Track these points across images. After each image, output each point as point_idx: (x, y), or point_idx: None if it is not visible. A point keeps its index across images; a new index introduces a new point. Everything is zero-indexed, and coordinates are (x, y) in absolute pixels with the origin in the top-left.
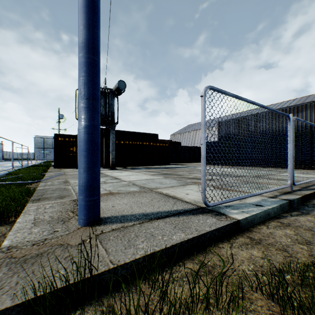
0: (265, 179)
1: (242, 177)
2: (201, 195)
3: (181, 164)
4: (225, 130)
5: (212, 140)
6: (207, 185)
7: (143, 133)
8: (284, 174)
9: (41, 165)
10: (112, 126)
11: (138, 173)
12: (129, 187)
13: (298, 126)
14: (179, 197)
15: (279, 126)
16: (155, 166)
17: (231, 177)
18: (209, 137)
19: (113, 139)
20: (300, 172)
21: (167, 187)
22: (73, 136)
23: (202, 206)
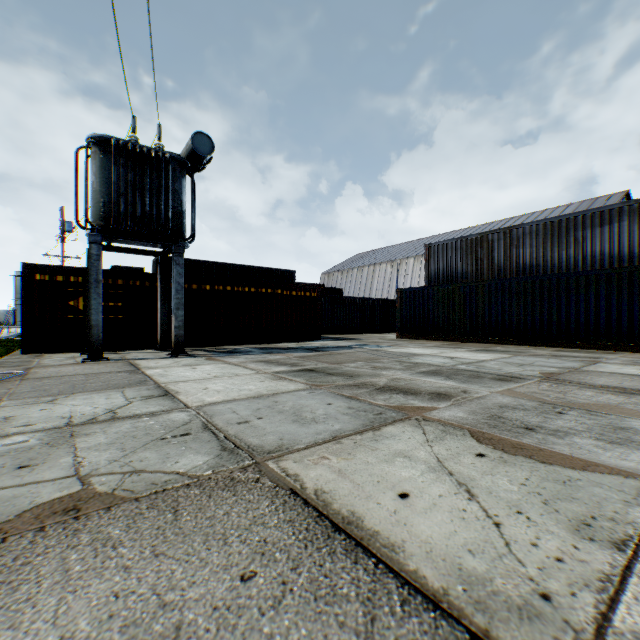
0: (586, 391)
1: (518, 381)
2: (461, 501)
3: (347, 338)
4: (441, 263)
5: (407, 284)
6: (449, 427)
7: (262, 269)
8: (604, 368)
9: (5, 341)
10: (178, 247)
11: (237, 371)
12: (182, 448)
13: (602, 254)
14: (380, 533)
15: (560, 255)
16: (287, 343)
17: (488, 382)
18: (401, 278)
19: (179, 279)
20: (628, 359)
21: (320, 444)
22: (78, 270)
23: None
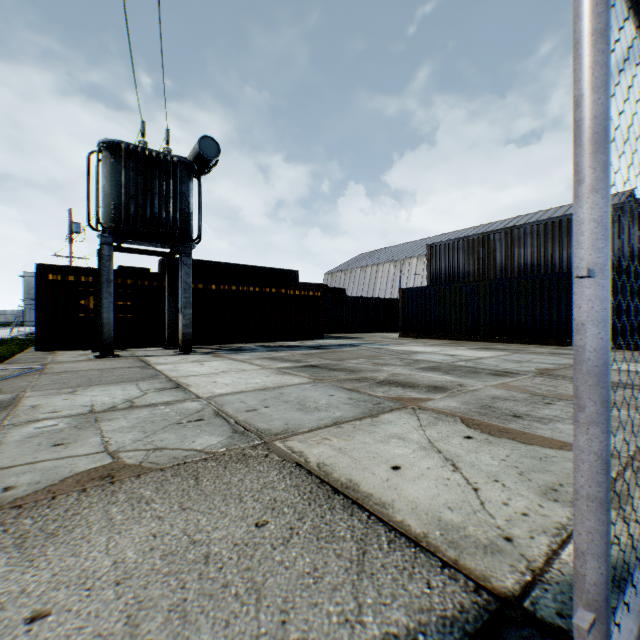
0: None
1: (513, 376)
2: (446, 472)
3: (350, 337)
4: (443, 263)
5: (410, 284)
6: (442, 414)
7: (266, 269)
8: None
9: (17, 340)
10: (185, 247)
11: (243, 367)
12: (197, 431)
13: None
14: (373, 495)
15: (561, 255)
16: (290, 341)
17: (484, 377)
18: (404, 278)
19: (186, 279)
20: (625, 357)
21: (322, 428)
22: (88, 270)
23: (501, 591)
